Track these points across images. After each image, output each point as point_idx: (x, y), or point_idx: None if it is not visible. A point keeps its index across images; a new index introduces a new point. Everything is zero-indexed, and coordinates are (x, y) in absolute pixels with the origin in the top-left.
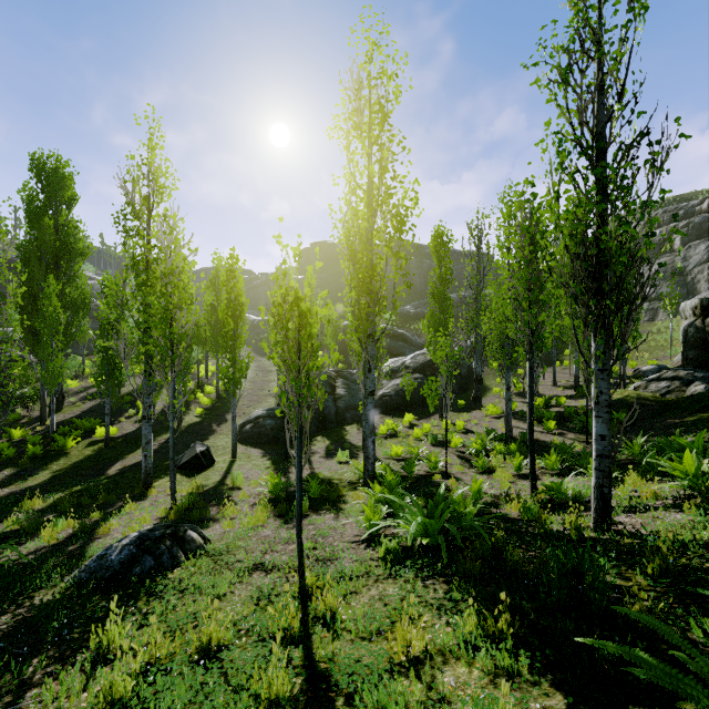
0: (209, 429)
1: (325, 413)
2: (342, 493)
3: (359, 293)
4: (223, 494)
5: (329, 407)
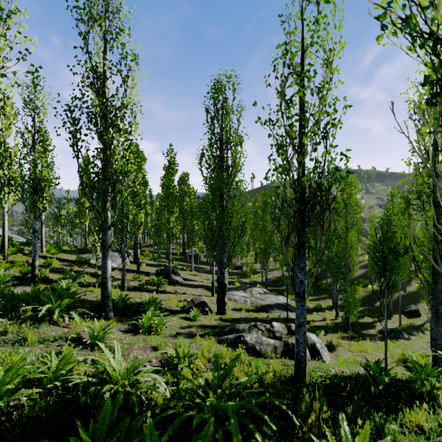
0: (421, 297)
1: None
2: None
3: None
4: (420, 329)
5: None
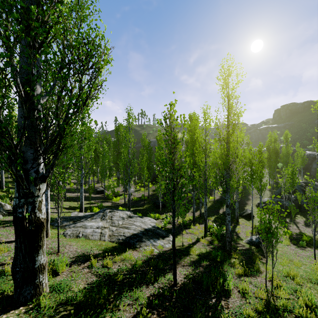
0: (244, 202)
1: (300, 204)
2: None
3: None
4: None
5: (303, 201)
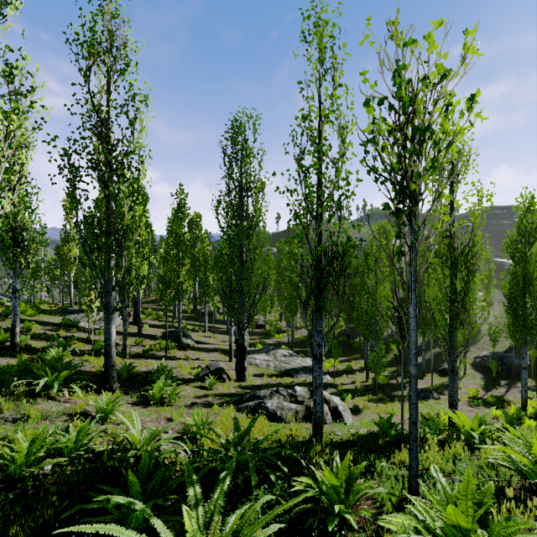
0: None
1: None
2: (506, 407)
3: (513, 324)
4: None
5: None
